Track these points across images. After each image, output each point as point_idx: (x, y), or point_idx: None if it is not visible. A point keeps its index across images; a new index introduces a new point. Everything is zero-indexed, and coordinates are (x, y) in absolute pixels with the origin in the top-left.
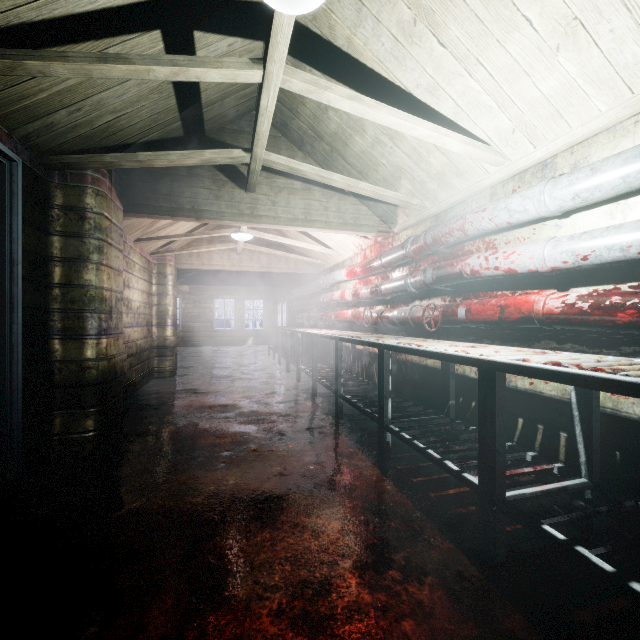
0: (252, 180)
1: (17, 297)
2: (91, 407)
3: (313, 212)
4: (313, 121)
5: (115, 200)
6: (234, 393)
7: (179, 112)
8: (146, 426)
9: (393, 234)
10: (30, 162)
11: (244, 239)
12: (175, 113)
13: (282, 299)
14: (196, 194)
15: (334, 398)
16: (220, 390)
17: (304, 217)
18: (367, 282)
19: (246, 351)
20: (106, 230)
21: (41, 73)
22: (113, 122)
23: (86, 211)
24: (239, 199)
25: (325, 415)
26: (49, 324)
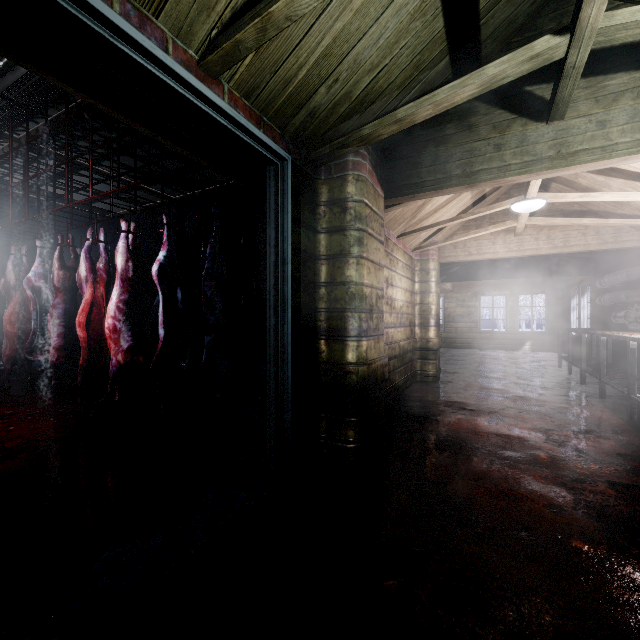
0: (563, 93)
1: (287, 297)
2: (351, 416)
3: None
4: None
5: (375, 186)
6: (517, 419)
7: (447, 40)
8: (407, 444)
9: None
10: (300, 161)
11: (531, 208)
12: (441, 44)
13: (578, 291)
14: (468, 152)
15: None
16: (495, 410)
17: None
18: None
19: (522, 358)
20: (366, 219)
21: (288, 20)
22: (371, 86)
23: (347, 201)
24: (534, 138)
25: None
26: (317, 324)
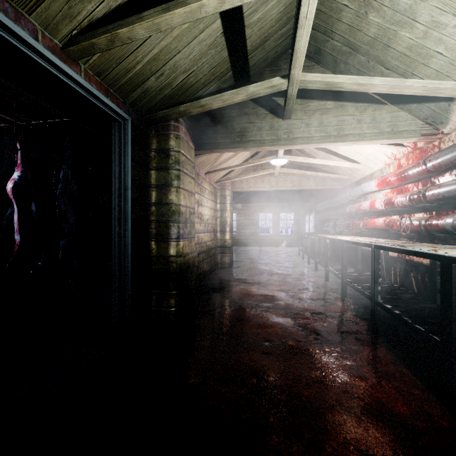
0: (288, 106)
1: (128, 212)
2: (173, 290)
3: (345, 127)
4: (349, 35)
5: (189, 142)
6: (272, 286)
7: (230, 63)
8: (209, 306)
9: (441, 135)
10: (137, 121)
11: (280, 163)
12: (227, 64)
13: (309, 211)
14: (243, 129)
15: (365, 301)
16: (262, 282)
17: (336, 133)
18: (402, 190)
19: (281, 251)
20: (182, 163)
21: (129, 39)
22: (185, 81)
23: (170, 150)
24: (277, 127)
25: (359, 319)
26: (149, 231)
